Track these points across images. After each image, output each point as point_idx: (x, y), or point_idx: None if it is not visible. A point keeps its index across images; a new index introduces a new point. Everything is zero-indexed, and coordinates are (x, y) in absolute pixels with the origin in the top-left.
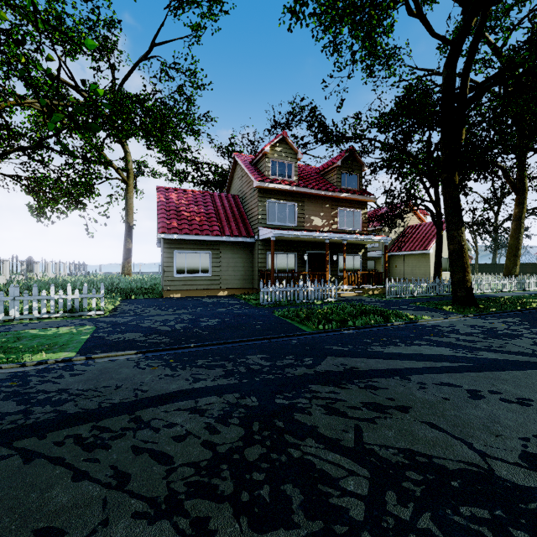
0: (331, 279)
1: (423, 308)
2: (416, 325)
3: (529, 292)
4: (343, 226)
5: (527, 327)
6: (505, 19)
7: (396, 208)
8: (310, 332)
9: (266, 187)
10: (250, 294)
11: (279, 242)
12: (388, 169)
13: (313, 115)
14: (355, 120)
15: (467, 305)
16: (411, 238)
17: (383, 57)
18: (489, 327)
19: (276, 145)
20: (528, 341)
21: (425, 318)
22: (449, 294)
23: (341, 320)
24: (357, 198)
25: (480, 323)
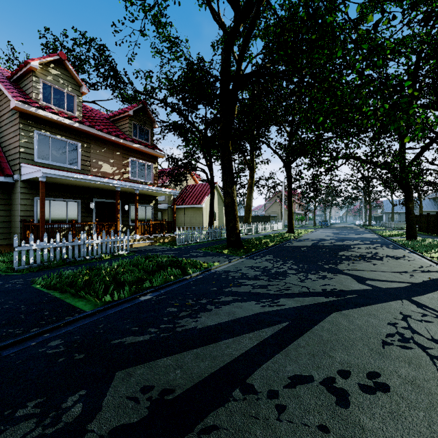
0: (123, 230)
1: (209, 253)
2: (211, 273)
3: (260, 234)
4: (135, 177)
5: (283, 263)
6: (252, 45)
7: (181, 167)
8: (89, 313)
9: (33, 113)
10: (3, 253)
11: (55, 185)
12: (176, 130)
13: (102, 54)
14: (147, 77)
15: (237, 248)
16: (190, 195)
17: (169, 41)
18: (263, 267)
19: (50, 65)
20: (296, 278)
21: (216, 264)
22: (220, 239)
23: (135, 281)
24: (148, 151)
25: (254, 263)
